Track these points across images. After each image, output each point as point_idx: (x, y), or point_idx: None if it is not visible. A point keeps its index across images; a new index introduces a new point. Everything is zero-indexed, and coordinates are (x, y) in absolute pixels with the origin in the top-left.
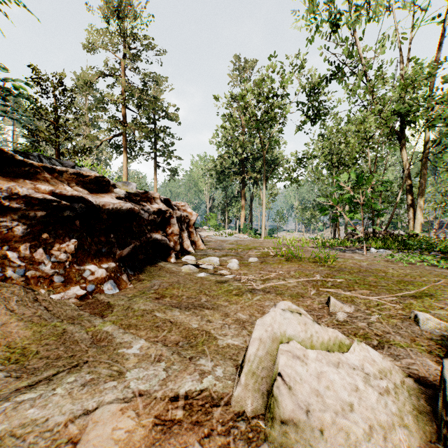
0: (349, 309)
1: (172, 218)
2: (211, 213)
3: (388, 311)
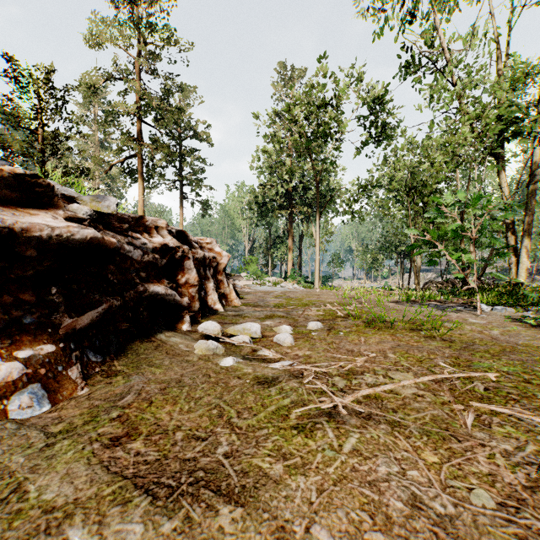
0: None
1: (187, 259)
2: (250, 256)
3: None
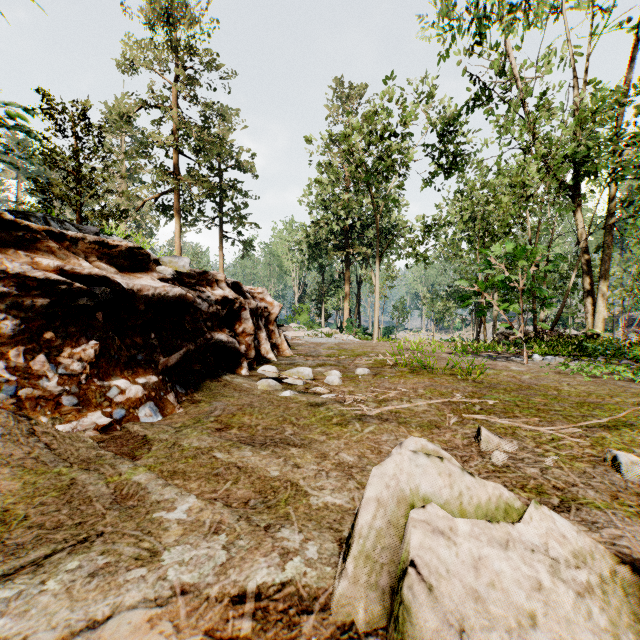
0: (510, 446)
1: (244, 310)
2: (300, 305)
3: (569, 449)
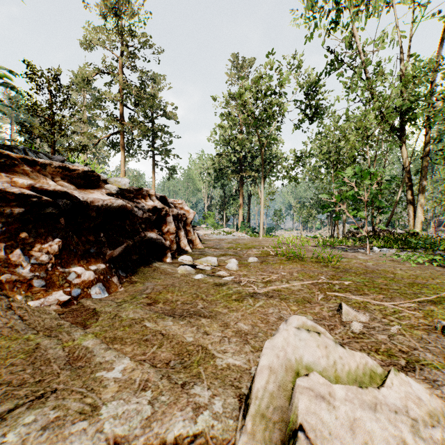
0: (364, 317)
1: (168, 216)
2: (209, 212)
3: (408, 320)
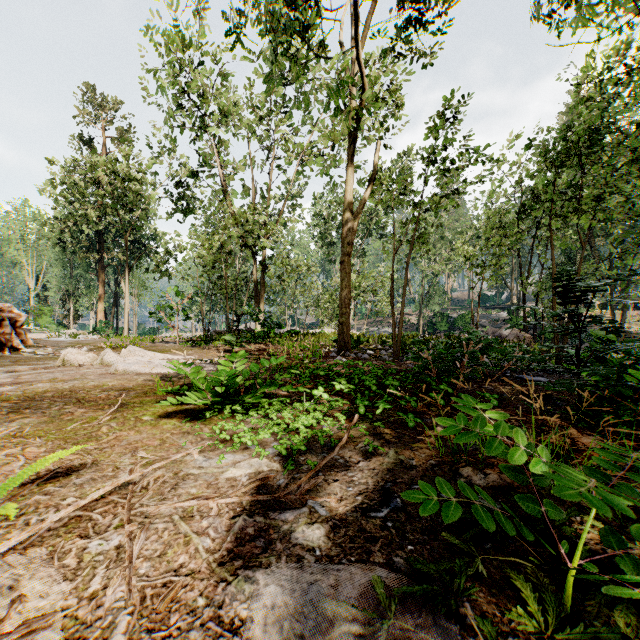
0: None
1: (6, 321)
2: (42, 307)
3: None
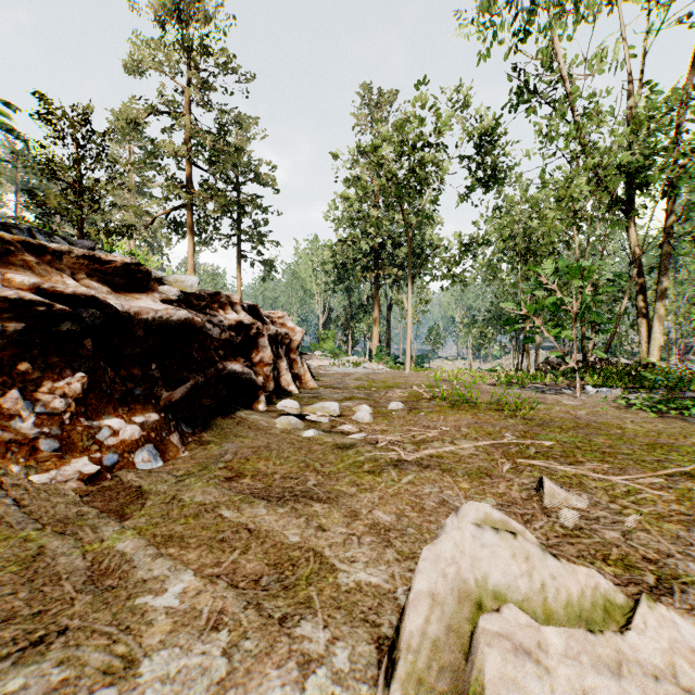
0: (580, 501)
1: (261, 336)
2: (325, 331)
3: (651, 505)
